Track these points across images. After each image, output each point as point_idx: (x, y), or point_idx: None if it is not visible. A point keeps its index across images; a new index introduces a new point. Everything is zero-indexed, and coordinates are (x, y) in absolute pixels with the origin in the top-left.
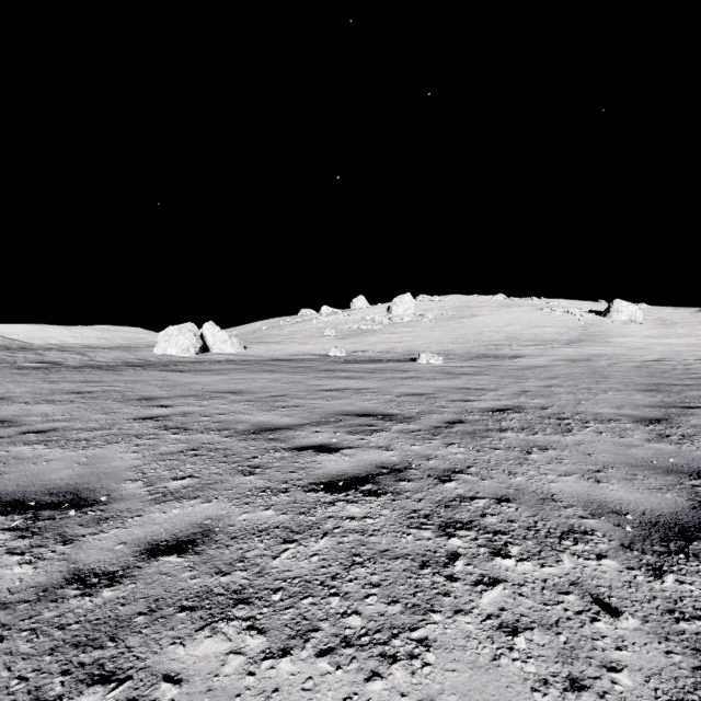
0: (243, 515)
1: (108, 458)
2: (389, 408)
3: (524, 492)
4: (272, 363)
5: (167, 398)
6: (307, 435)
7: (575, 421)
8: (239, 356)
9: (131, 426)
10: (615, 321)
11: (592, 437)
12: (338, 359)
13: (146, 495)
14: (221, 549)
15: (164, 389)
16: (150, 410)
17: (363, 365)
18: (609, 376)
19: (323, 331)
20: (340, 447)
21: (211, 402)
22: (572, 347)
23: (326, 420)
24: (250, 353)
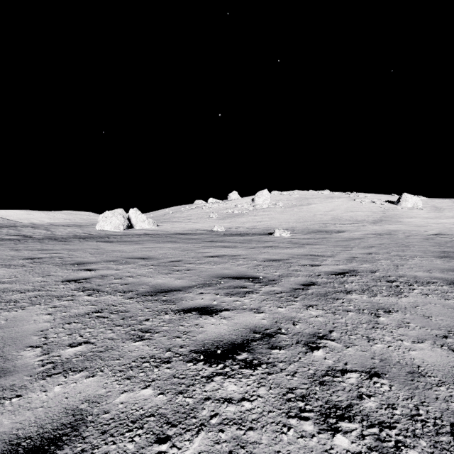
0: (122, 395)
1: (24, 320)
2: (256, 271)
3: (389, 363)
4: (174, 236)
5: (94, 263)
6: (193, 296)
7: (401, 283)
8: (153, 231)
9: (57, 288)
10: (403, 207)
11: (422, 299)
12: (220, 233)
13: (37, 366)
14: (85, 453)
15: (95, 255)
16: (78, 273)
17: (236, 237)
18: (409, 245)
19: (210, 214)
20: (219, 309)
21: (125, 266)
22: (377, 225)
23: (209, 282)
24: (160, 229)
